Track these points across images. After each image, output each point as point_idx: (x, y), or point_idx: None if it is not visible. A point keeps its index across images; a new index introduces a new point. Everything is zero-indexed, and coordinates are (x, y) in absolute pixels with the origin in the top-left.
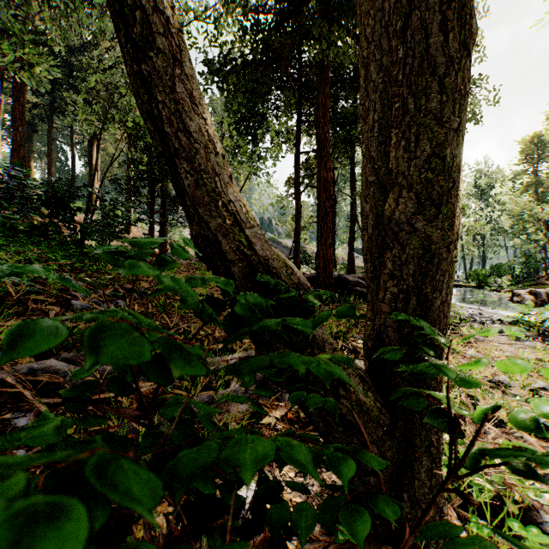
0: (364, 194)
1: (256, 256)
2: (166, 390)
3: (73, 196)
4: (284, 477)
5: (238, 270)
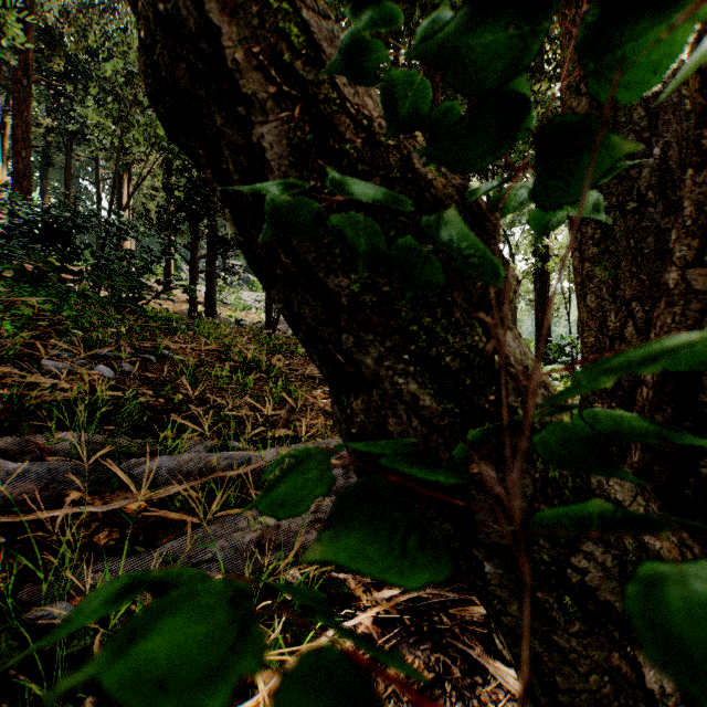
0: (574, 78)
1: (332, 90)
2: (172, 505)
3: (78, 228)
4: (396, 699)
5: (278, 134)
